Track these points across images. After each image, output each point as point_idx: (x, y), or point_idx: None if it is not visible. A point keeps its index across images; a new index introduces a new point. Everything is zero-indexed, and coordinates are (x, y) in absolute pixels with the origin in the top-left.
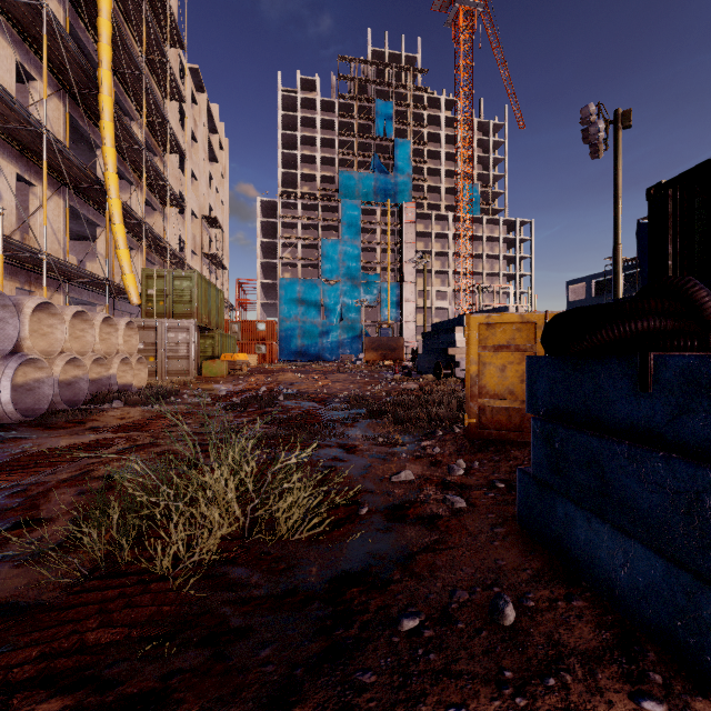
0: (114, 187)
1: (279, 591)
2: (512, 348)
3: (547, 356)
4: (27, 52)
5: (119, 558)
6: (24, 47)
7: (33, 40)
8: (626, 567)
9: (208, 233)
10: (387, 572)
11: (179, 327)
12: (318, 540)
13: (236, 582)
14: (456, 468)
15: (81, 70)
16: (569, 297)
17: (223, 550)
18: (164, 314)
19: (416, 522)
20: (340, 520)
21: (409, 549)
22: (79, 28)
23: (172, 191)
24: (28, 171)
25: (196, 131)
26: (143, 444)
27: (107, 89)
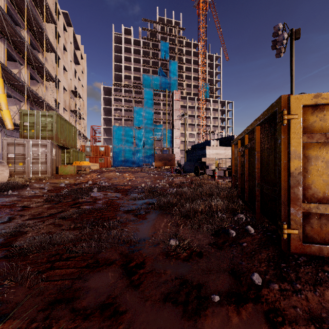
0: None
1: None
2: None
3: None
4: None
5: None
6: None
7: None
8: None
9: (73, 100)
10: None
11: (40, 144)
12: None
13: None
14: None
15: None
16: None
17: None
18: (35, 137)
19: None
20: None
21: None
22: None
23: (47, 71)
24: None
25: (66, 45)
26: None
27: None
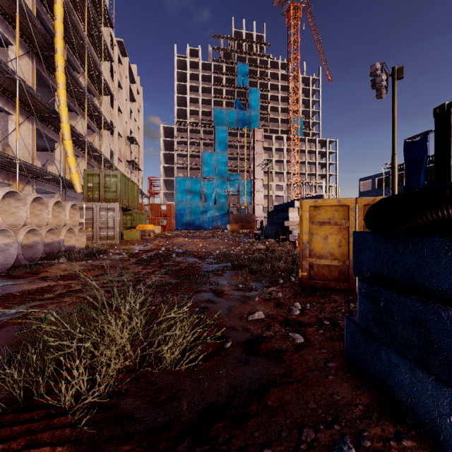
0: (65, 115)
1: (158, 425)
2: (332, 223)
3: (371, 232)
4: (6, 26)
5: (34, 391)
6: (5, 22)
7: (11, 18)
8: (451, 416)
9: (129, 147)
10: (246, 405)
11: (108, 208)
12: (193, 371)
13: (124, 415)
14: (294, 309)
15: (43, 39)
16: (360, 188)
17: (119, 382)
18: (99, 200)
19: (267, 356)
20: (210, 353)
21: (263, 382)
22: (42, 12)
23: (105, 120)
24: (7, 105)
25: (121, 81)
26: (75, 290)
27: (60, 51)
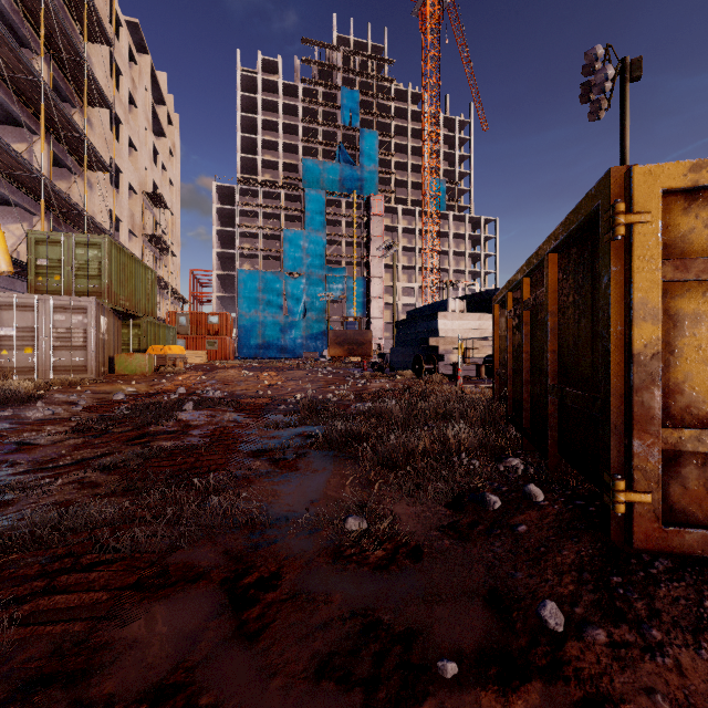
0: None
1: None
2: None
3: None
4: None
5: None
6: None
7: None
8: None
9: (152, 214)
10: None
11: (71, 306)
12: None
13: None
14: None
15: None
16: None
17: None
18: (61, 292)
19: None
20: None
21: None
22: None
23: (92, 148)
24: None
25: (134, 93)
26: None
27: None
